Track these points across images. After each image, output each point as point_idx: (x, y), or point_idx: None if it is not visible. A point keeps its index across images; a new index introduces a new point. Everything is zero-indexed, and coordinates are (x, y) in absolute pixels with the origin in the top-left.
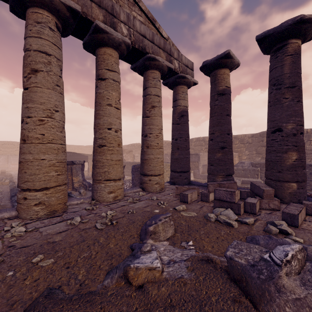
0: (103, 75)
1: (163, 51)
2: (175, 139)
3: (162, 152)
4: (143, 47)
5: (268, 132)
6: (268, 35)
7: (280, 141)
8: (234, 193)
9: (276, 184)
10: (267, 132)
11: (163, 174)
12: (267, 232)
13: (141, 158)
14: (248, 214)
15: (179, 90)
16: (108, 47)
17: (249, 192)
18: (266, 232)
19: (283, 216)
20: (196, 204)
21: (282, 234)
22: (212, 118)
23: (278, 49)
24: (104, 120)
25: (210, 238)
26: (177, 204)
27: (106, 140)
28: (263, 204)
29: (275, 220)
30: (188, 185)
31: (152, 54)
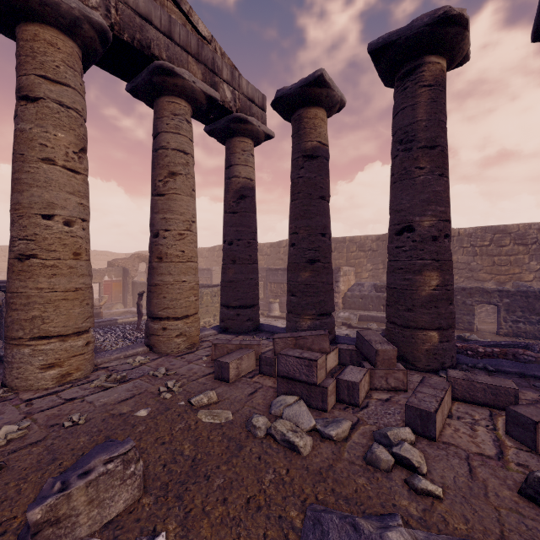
0: (31, 89)
1: (196, 62)
2: (228, 242)
3: (194, 270)
4: (144, 43)
5: (390, 233)
6: (389, 44)
7: (410, 251)
8: (314, 363)
9: (404, 332)
10: (390, 232)
11: (195, 315)
12: (371, 464)
13: (148, 282)
14: (344, 406)
15: (236, 146)
16: (45, 25)
17: (355, 352)
18: (369, 465)
19: (409, 415)
20: (245, 385)
21: (400, 468)
22: (294, 202)
23: (407, 74)
24: (31, 195)
25: (227, 506)
26: (204, 388)
27: (36, 242)
28: (375, 380)
29: (393, 421)
30: (253, 334)
31: (166, 61)
